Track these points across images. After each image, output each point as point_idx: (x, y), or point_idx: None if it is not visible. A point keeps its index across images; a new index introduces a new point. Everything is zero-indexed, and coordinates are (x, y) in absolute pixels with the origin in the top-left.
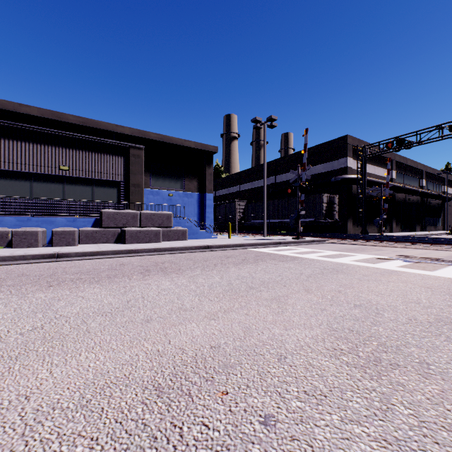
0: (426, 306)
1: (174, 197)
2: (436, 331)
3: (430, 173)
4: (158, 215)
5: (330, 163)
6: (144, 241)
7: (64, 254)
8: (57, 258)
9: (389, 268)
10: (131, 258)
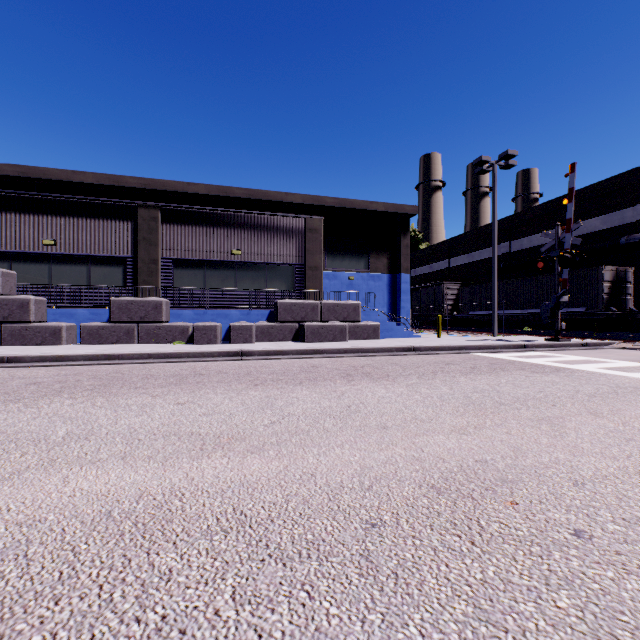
0: None
1: (355, 281)
2: None
3: None
4: (343, 306)
5: (618, 213)
6: (327, 339)
7: (248, 352)
8: (241, 357)
9: None
10: (319, 359)
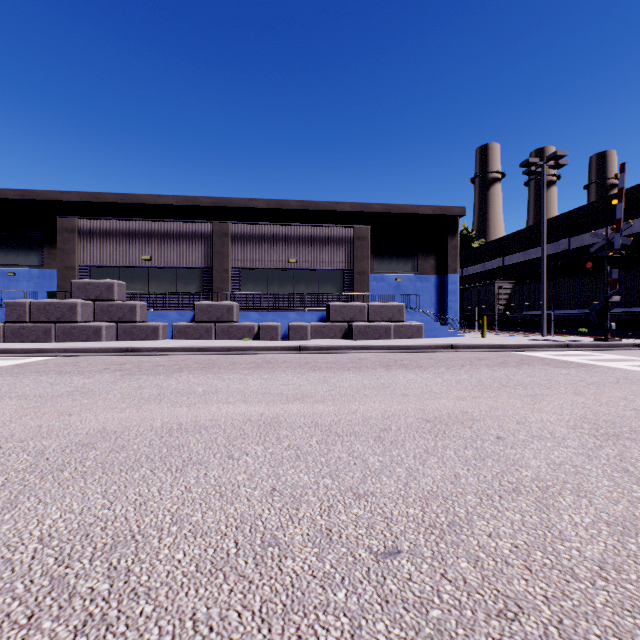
0: None
1: (402, 282)
2: None
3: None
4: (388, 308)
5: None
6: (373, 337)
7: (305, 347)
8: (300, 351)
9: None
10: (364, 354)
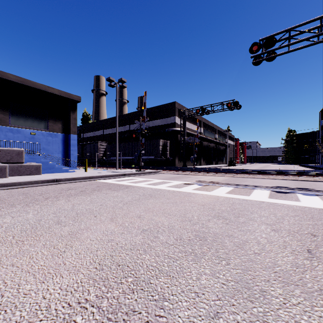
0: (194, 222)
1: (37, 136)
2: (190, 250)
3: (220, 131)
4: (6, 151)
5: (165, 119)
6: None
7: None
8: None
9: (187, 191)
10: None
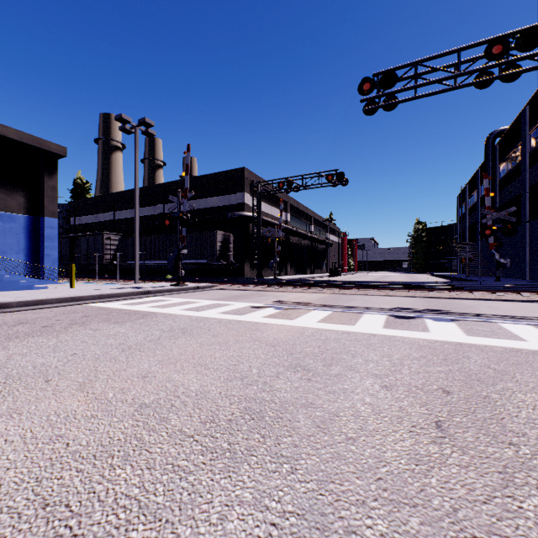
0: (250, 382)
1: None
2: (224, 444)
3: (318, 220)
4: None
5: (228, 196)
6: None
7: None
8: None
9: (253, 320)
10: None
